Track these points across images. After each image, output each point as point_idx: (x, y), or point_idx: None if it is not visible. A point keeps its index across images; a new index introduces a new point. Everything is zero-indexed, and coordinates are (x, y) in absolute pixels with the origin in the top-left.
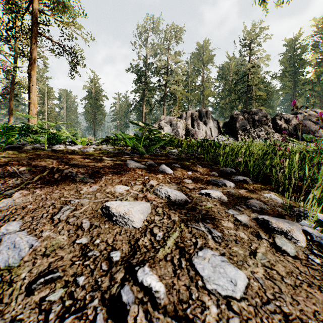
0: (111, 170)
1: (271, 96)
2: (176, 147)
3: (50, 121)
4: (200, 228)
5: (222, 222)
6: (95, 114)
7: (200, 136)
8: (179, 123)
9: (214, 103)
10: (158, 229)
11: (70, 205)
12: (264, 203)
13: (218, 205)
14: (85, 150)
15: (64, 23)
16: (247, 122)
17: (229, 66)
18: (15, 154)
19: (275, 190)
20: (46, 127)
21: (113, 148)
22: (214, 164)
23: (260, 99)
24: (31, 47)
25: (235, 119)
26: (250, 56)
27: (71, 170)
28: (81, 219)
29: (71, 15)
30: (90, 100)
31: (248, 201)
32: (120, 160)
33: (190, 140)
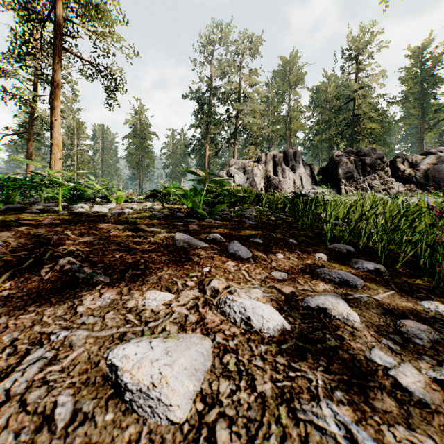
0: (146, 255)
1: (388, 129)
2: (253, 204)
3: (81, 169)
4: (326, 424)
5: (369, 396)
6: (141, 158)
7: (286, 187)
8: (256, 170)
9: (305, 141)
10: (228, 430)
11: (46, 346)
12: (431, 326)
13: (347, 339)
14: (117, 213)
15: (97, 34)
16: (354, 167)
17: (327, 89)
18: (5, 221)
19: (437, 291)
20: (76, 176)
21: (160, 207)
22: (316, 236)
23: (372, 134)
24: (54, 67)
25: (336, 163)
26: (357, 73)
27: (72, 258)
28: (56, 394)
29: (108, 23)
30: (134, 139)
31: (399, 322)
32: (167, 231)
33: (273, 194)
